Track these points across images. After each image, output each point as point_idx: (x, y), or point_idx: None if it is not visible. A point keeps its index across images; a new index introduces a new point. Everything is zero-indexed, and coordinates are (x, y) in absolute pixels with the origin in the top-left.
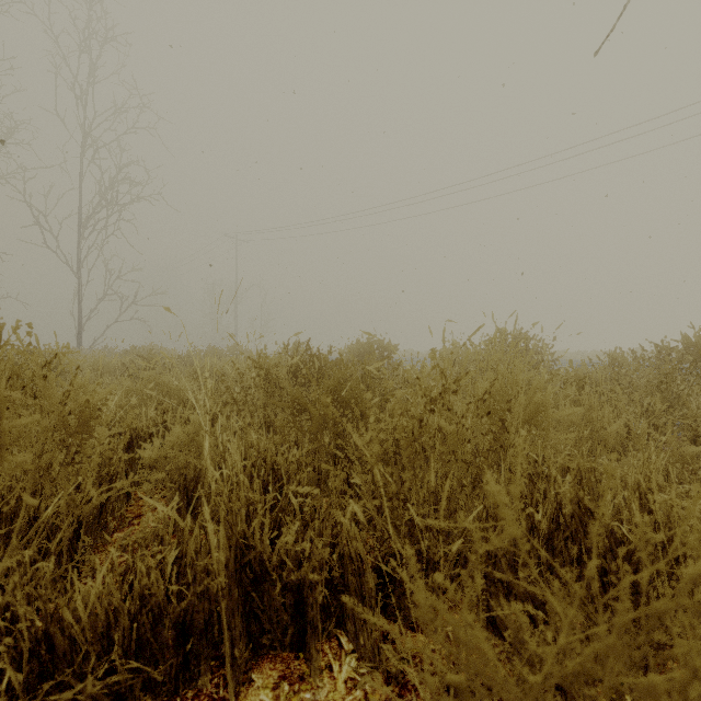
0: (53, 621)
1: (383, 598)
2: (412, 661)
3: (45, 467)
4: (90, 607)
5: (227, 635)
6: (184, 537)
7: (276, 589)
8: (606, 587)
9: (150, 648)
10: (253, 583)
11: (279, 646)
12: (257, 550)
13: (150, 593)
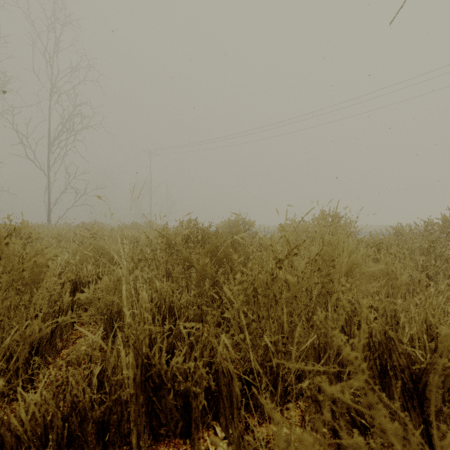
0: (2, 425)
1: (246, 398)
2: (266, 445)
3: (6, 308)
4: (30, 414)
5: (134, 430)
6: (106, 356)
7: (170, 395)
8: (405, 394)
9: (78, 440)
10: (154, 390)
11: (172, 435)
12: (157, 367)
13: (78, 400)
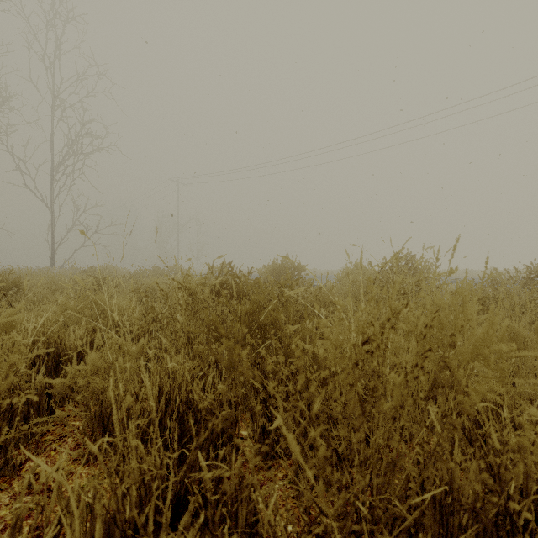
0: None
1: None
2: None
3: None
4: None
5: None
6: (70, 504)
7: None
8: None
9: None
10: None
11: None
12: None
13: None
